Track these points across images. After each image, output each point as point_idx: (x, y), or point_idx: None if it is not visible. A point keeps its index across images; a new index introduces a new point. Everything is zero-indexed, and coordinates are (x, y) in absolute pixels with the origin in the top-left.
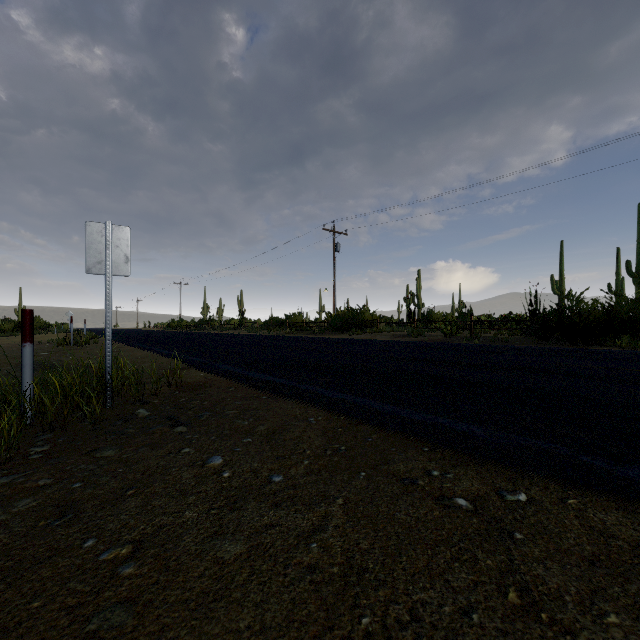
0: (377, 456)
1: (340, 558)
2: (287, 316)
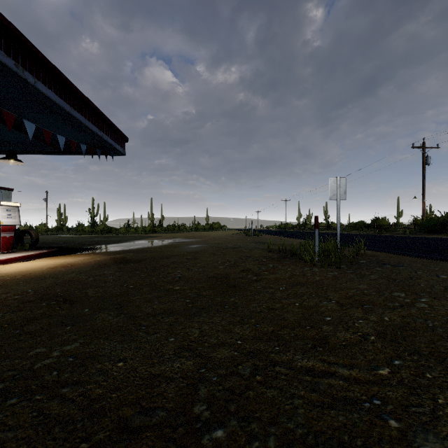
0: None
1: None
2: (374, 220)
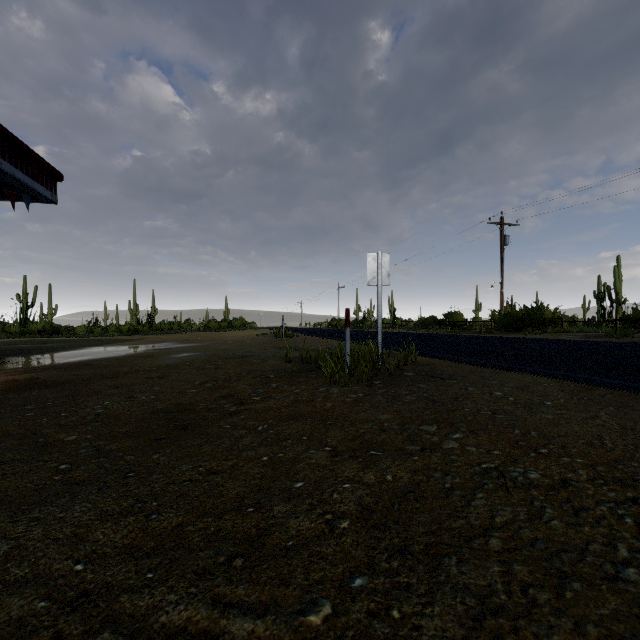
0: (618, 403)
1: (616, 425)
2: (446, 315)
